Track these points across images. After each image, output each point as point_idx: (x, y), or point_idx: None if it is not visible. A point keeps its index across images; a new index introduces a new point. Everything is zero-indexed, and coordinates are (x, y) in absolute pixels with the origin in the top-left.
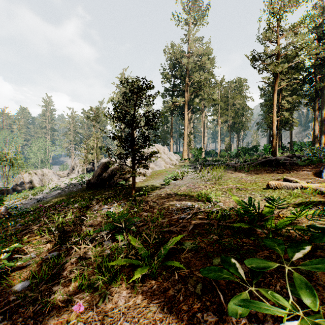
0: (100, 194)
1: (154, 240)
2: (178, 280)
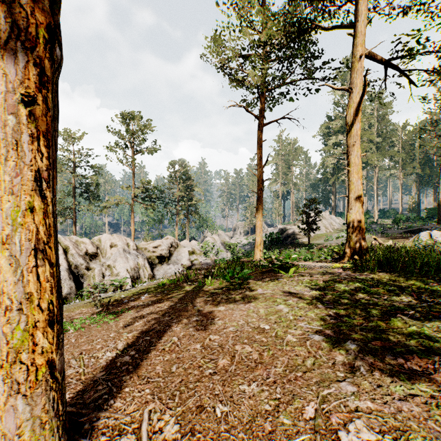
0: (285, 247)
1: None
2: None
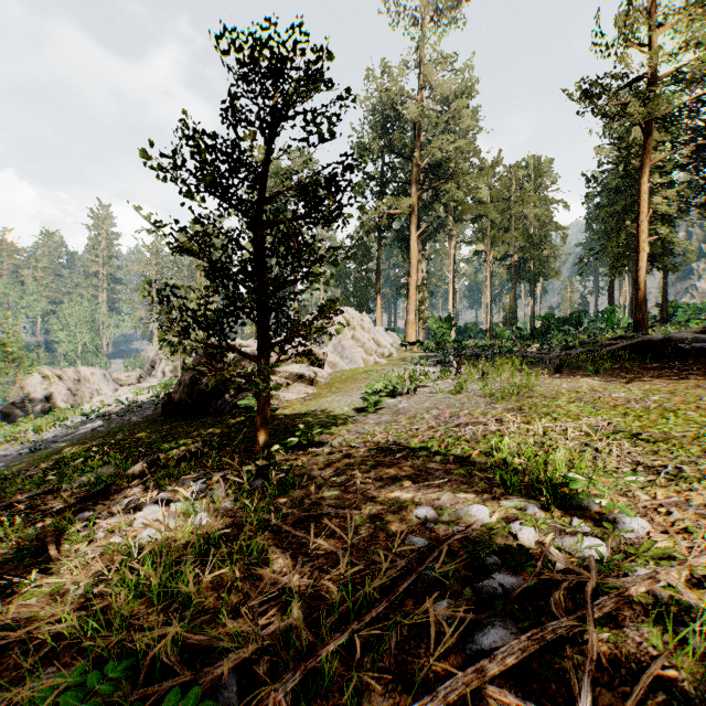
0: (185, 437)
1: None
2: None
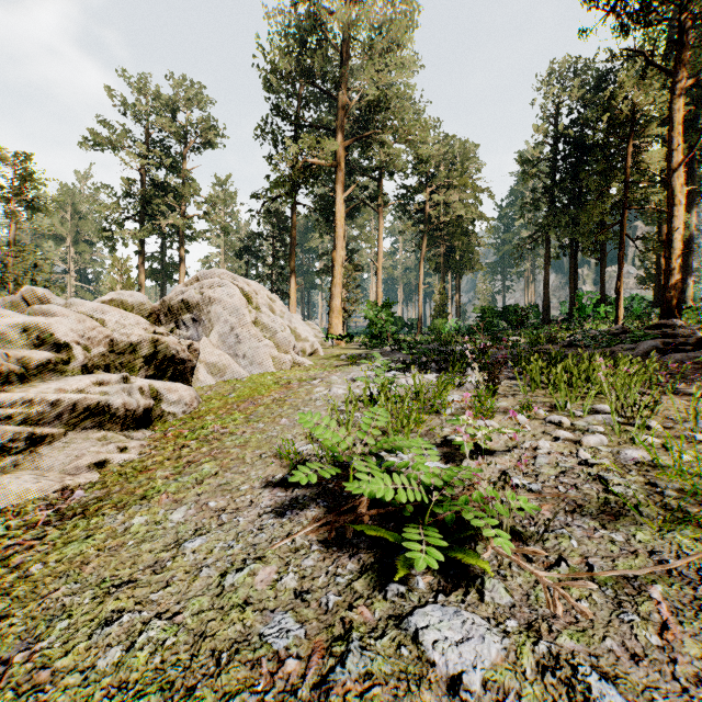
0: None
1: None
2: None
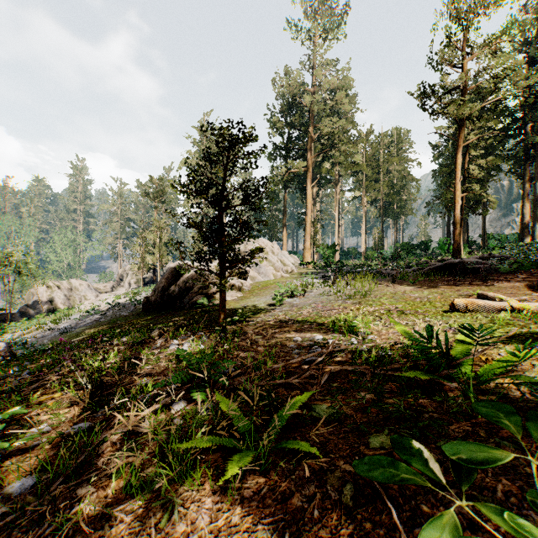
0: (166, 321)
1: (261, 401)
2: (308, 477)
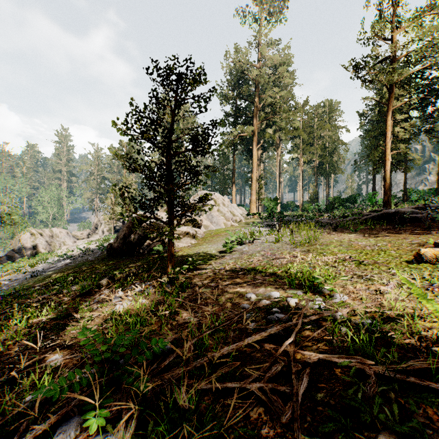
0: (123, 267)
1: (198, 437)
2: None
